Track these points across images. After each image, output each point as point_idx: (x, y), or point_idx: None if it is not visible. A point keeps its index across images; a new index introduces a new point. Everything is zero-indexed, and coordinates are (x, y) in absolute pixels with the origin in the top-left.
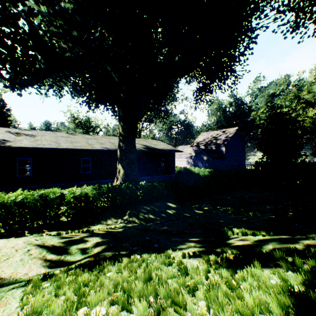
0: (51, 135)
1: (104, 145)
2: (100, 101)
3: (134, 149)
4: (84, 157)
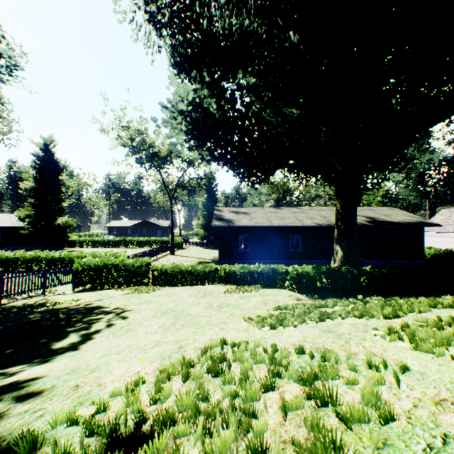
0: (260, 211)
1: (314, 220)
2: (312, 174)
3: (355, 228)
4: (293, 234)
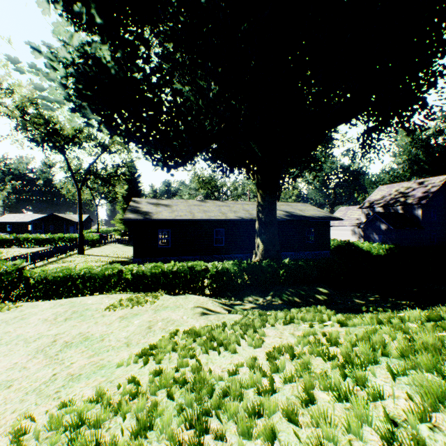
0: (183, 203)
1: (238, 213)
2: (235, 166)
3: (275, 220)
4: (217, 228)
